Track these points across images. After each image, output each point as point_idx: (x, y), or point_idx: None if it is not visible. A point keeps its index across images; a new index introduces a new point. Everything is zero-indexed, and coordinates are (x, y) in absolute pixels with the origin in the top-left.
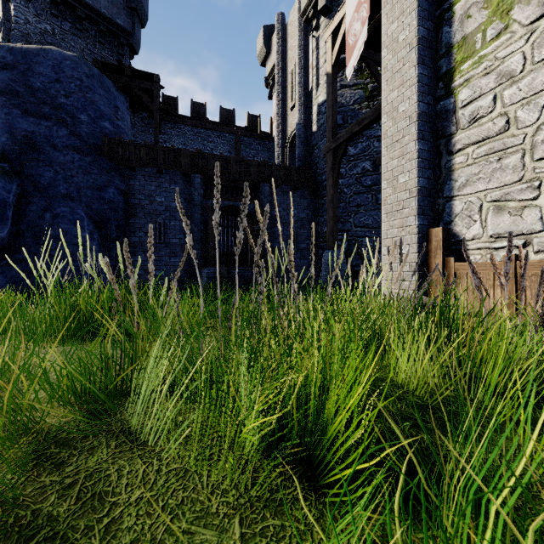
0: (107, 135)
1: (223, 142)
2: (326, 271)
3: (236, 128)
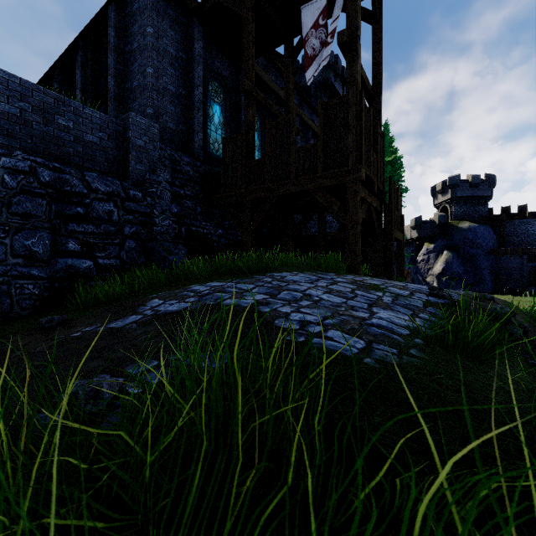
0: (490, 247)
1: None
2: None
3: None
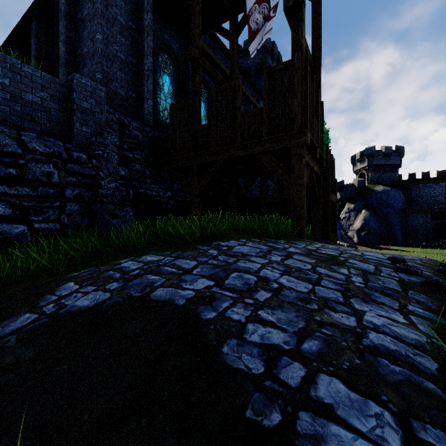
0: (400, 207)
1: (438, 187)
2: None
3: (445, 180)
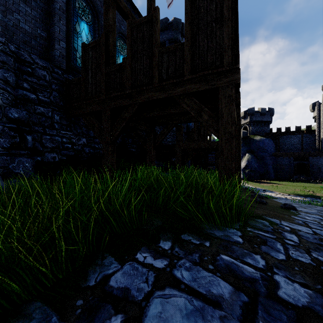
0: (272, 152)
1: (296, 137)
2: None
3: (301, 133)
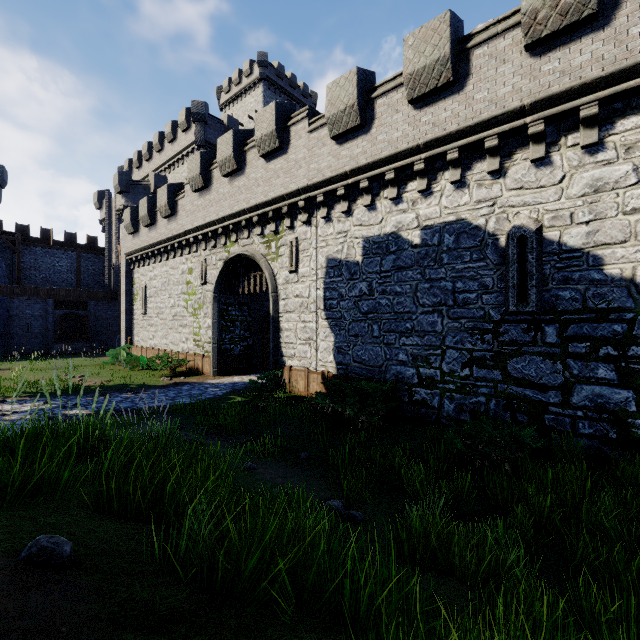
0: None
1: (68, 257)
2: (117, 344)
3: (78, 248)
